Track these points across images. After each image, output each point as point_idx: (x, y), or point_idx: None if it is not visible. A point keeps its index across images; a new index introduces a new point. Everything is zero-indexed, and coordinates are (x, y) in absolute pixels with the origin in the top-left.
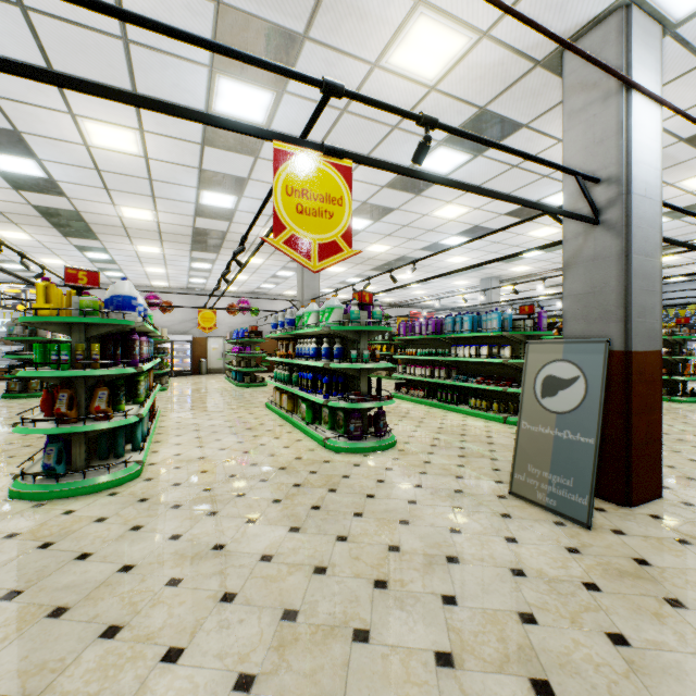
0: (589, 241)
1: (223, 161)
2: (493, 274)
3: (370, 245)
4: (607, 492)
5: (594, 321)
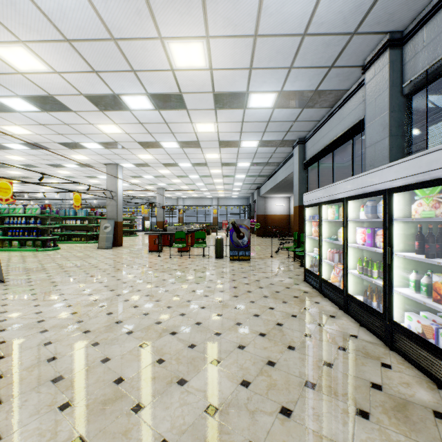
0: (112, 202)
1: None
2: (68, 187)
3: (12, 171)
4: (115, 246)
5: (112, 216)
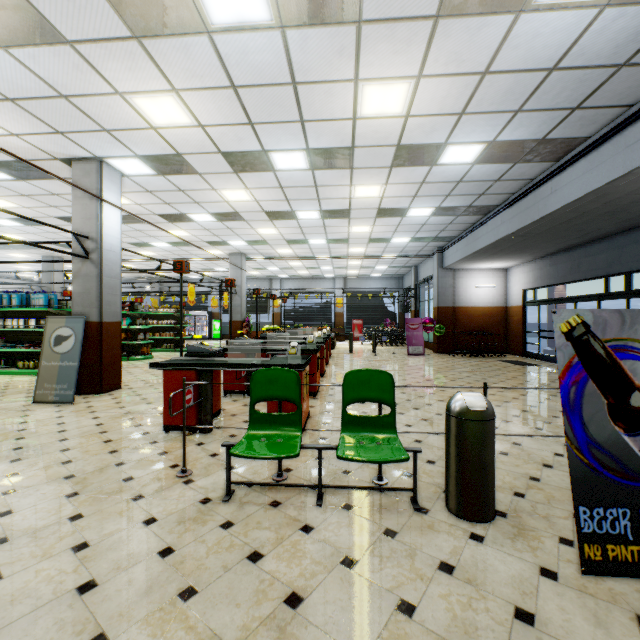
0: (85, 267)
1: None
2: (56, 254)
3: None
4: (93, 390)
5: (87, 307)
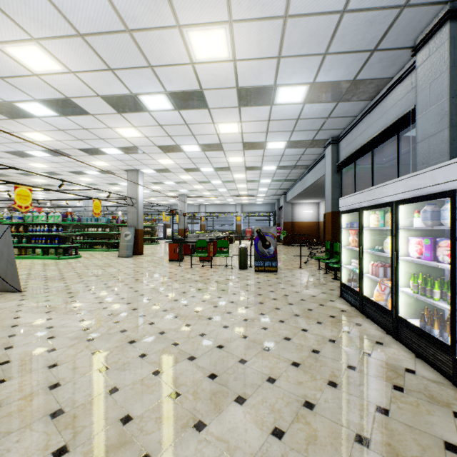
0: (132, 209)
1: (3, 154)
2: (90, 195)
3: (37, 179)
4: (135, 254)
5: (133, 224)
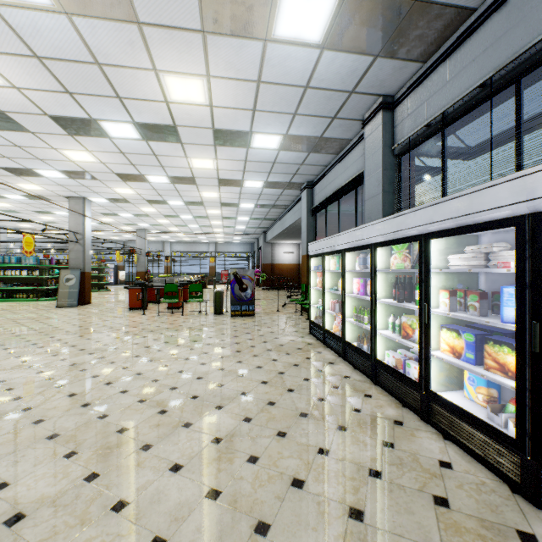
0: (76, 246)
1: None
2: (4, 225)
3: None
4: (81, 303)
5: (78, 265)
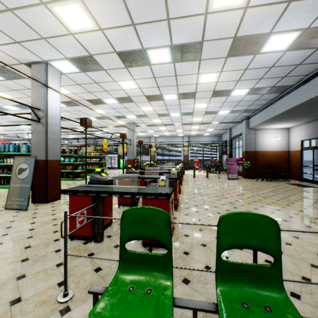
0: (38, 127)
1: None
2: None
3: None
4: (42, 201)
5: (39, 151)
